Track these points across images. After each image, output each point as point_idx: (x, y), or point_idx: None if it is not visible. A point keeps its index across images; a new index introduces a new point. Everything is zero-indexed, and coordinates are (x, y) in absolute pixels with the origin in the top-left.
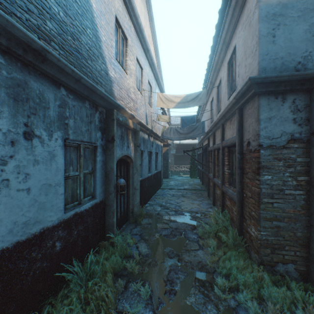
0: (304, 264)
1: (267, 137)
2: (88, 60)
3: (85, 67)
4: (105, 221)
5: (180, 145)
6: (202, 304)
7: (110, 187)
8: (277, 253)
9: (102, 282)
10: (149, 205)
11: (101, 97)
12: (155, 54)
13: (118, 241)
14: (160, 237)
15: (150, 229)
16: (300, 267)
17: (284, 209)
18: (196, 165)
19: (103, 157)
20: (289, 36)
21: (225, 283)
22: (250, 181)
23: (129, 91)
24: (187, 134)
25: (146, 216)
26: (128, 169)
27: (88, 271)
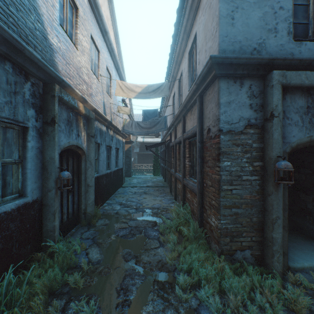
0: (259, 248)
1: (226, 122)
2: (10, 6)
3: (4, 14)
4: (43, 226)
5: (144, 144)
6: (161, 312)
7: (49, 182)
8: (236, 241)
9: (25, 311)
10: (107, 204)
11: (33, 63)
12: (115, 41)
13: (61, 250)
14: (116, 238)
15: (106, 230)
16: (255, 252)
17: (242, 195)
18: (160, 162)
19: (38, 143)
20: (246, 20)
21: (186, 281)
22: (210, 169)
23: (80, 71)
24: (149, 129)
25: (103, 216)
26: (80, 162)
27: (3, 298)
